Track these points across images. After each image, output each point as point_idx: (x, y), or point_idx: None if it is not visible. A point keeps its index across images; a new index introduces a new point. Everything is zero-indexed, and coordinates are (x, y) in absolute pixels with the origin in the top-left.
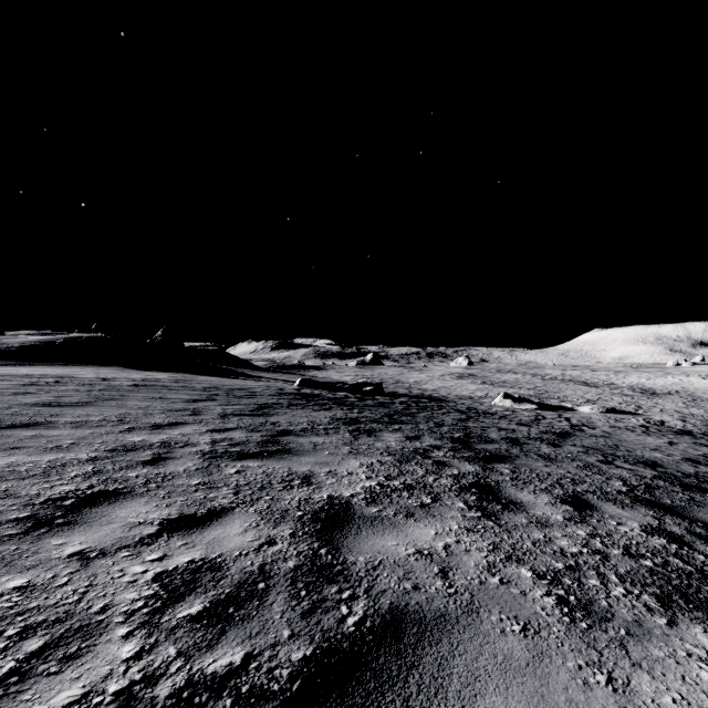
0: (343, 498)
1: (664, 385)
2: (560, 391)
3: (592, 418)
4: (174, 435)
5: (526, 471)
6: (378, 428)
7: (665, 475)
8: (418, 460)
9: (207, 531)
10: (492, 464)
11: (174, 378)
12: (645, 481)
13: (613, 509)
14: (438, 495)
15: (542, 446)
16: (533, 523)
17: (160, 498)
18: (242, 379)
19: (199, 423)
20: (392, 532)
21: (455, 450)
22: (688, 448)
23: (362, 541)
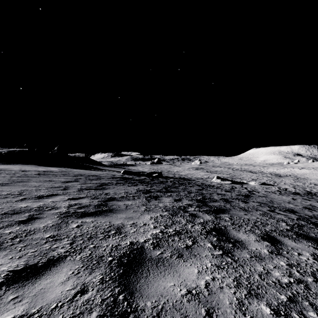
0: (139, 243)
1: (284, 172)
2: (240, 175)
3: (256, 187)
4: (47, 202)
5: (237, 218)
6: (160, 195)
7: (301, 217)
8: (181, 214)
9: (38, 281)
10: (219, 214)
11: (60, 170)
12: (295, 222)
13: (290, 242)
14: (195, 238)
15: (240, 202)
16: (253, 258)
17: (17, 250)
18: (95, 171)
19: (65, 194)
20: (170, 273)
21: (199, 207)
22: (302, 201)
23: (150, 283)
